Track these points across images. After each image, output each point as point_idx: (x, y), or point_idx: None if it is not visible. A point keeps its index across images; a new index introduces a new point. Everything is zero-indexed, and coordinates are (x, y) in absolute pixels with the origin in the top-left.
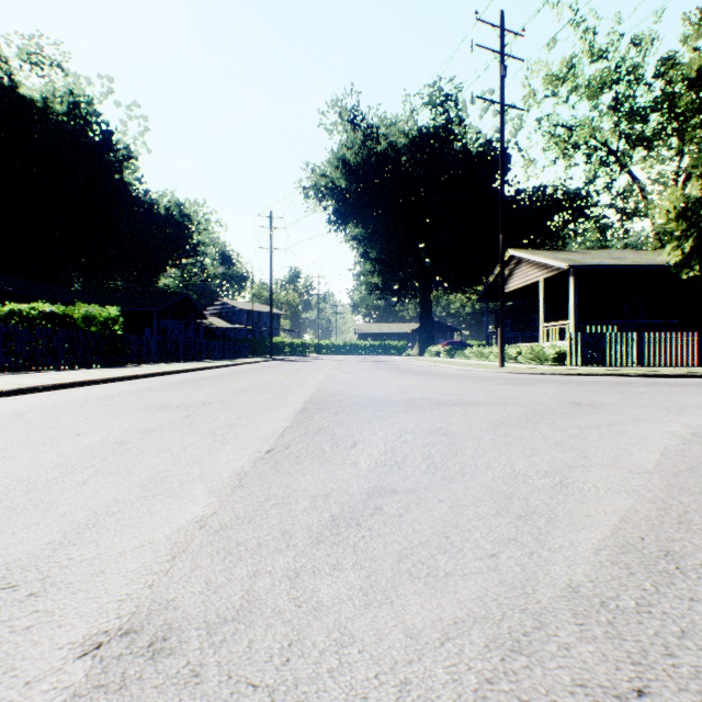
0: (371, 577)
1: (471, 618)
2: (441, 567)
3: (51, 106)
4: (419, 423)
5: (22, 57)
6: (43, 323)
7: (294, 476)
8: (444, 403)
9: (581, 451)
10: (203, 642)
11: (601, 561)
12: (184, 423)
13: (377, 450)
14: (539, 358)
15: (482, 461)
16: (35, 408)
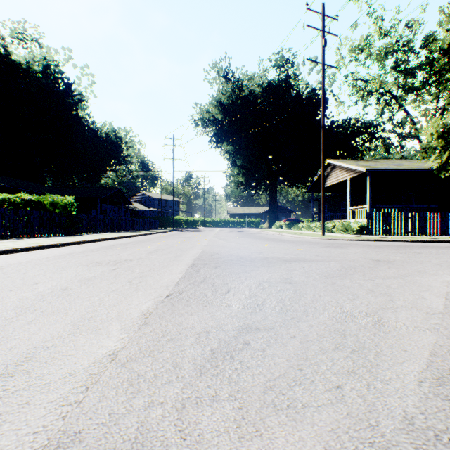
0: (243, 409)
1: None
2: (299, 399)
3: (31, 67)
4: (272, 275)
5: (13, 35)
6: (24, 206)
7: (185, 316)
8: (288, 260)
9: (388, 296)
10: None
11: (425, 392)
12: (111, 275)
13: (244, 295)
14: (347, 229)
15: (319, 304)
16: (12, 264)
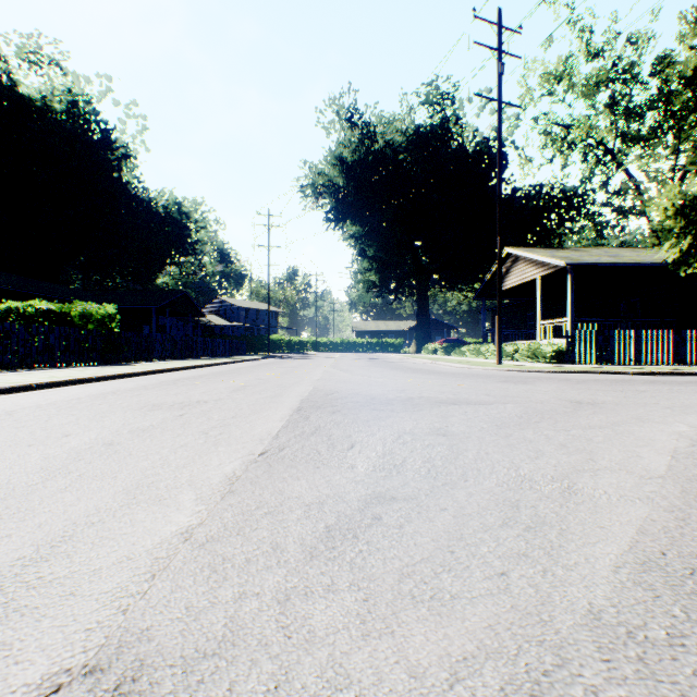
0: (369, 601)
1: (482, 652)
2: (446, 588)
3: (49, 105)
4: (418, 423)
5: (21, 56)
6: (40, 320)
7: (288, 481)
8: (443, 401)
9: (588, 453)
10: (177, 684)
11: (622, 580)
12: (177, 423)
13: (375, 452)
14: (536, 355)
15: (484, 464)
16: (26, 407)
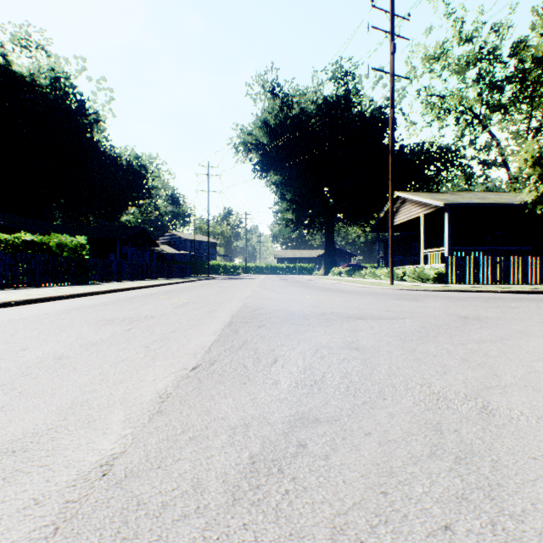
0: None
1: None
2: None
3: (36, 80)
4: (332, 337)
5: (14, 42)
6: (25, 249)
7: (215, 399)
8: (351, 316)
9: (490, 368)
10: None
11: None
12: (123, 337)
13: (297, 367)
14: (421, 277)
15: (398, 380)
16: None
